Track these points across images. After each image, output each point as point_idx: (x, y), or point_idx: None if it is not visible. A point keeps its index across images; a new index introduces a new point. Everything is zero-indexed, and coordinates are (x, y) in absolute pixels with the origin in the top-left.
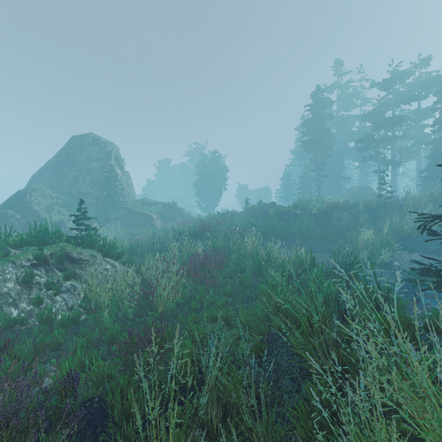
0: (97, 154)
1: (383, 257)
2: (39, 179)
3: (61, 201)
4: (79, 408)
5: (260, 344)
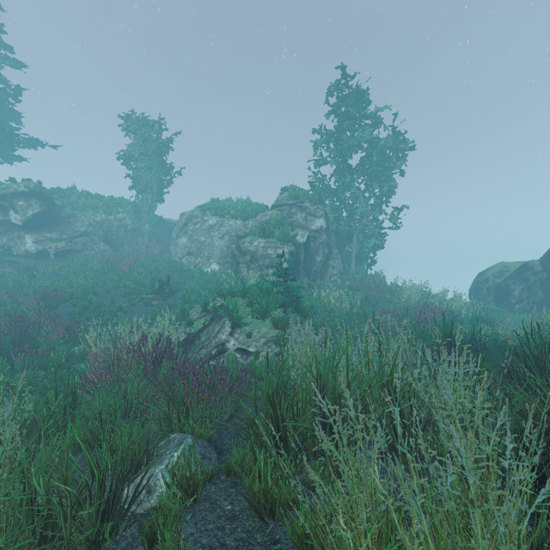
0: None
1: None
2: None
3: None
4: None
5: None
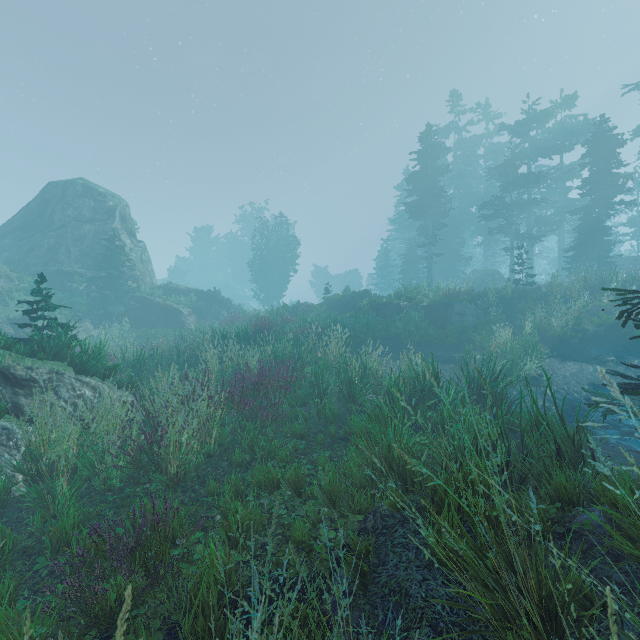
0: (90, 212)
1: (529, 369)
2: None
3: (26, 285)
4: None
5: (363, 544)
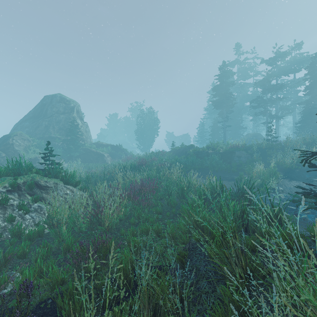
0: (63, 109)
1: (271, 184)
2: (19, 127)
3: (36, 143)
4: (35, 308)
5: (183, 252)
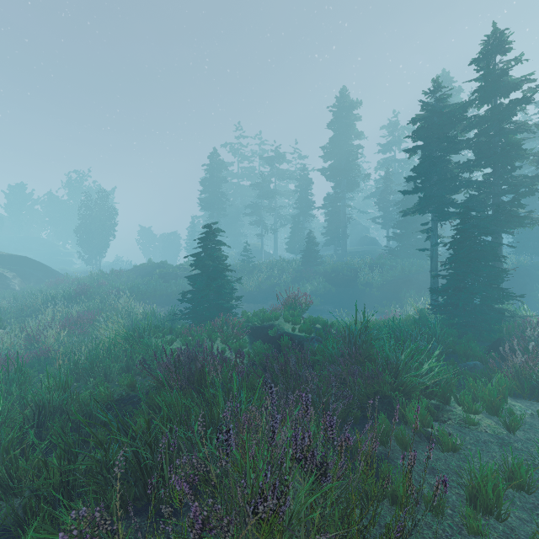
0: None
1: None
2: None
3: None
4: None
5: None
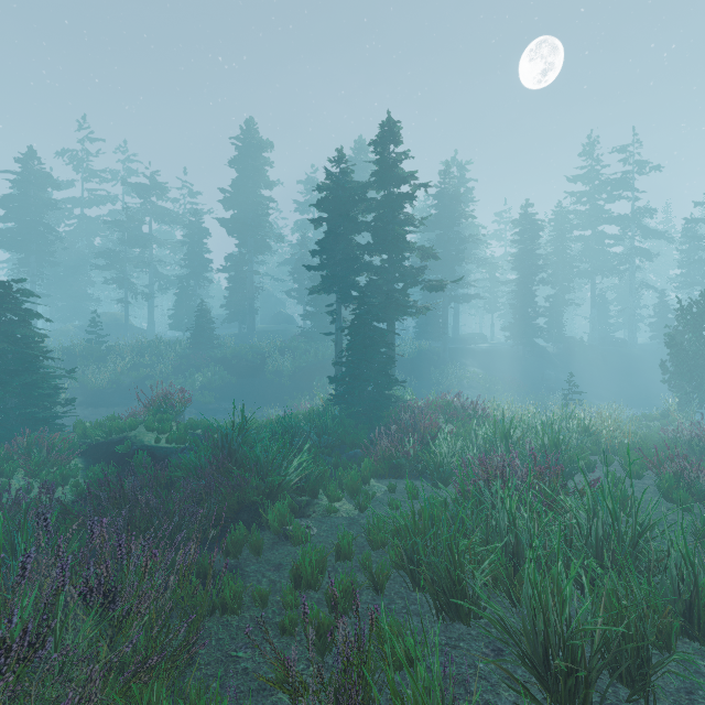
0: None
1: None
2: None
3: None
4: None
5: None
